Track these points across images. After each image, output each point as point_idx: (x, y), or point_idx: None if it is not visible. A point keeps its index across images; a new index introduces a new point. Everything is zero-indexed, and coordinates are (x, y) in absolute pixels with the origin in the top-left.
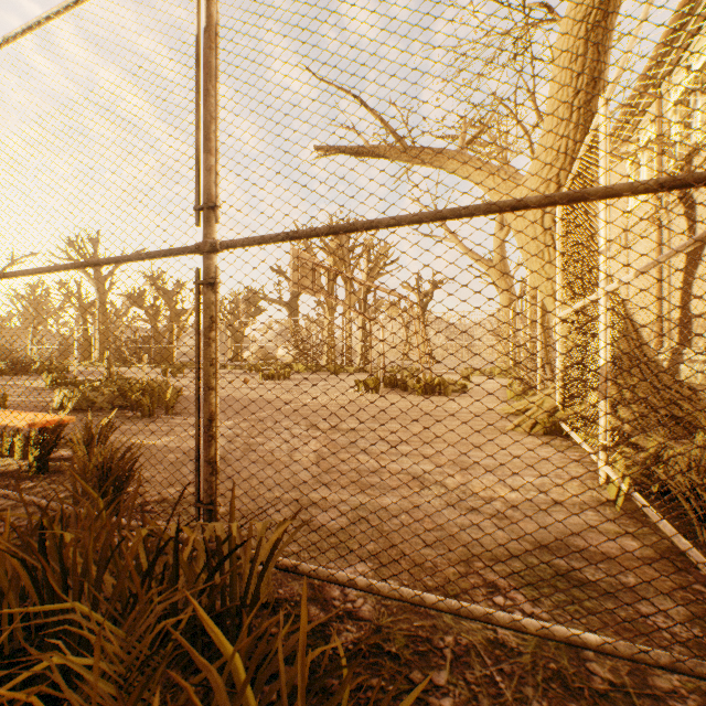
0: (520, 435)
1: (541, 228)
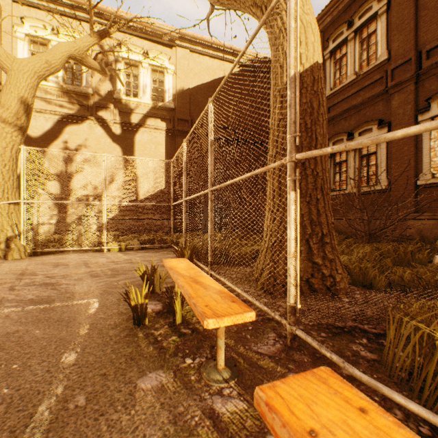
0: (36, 258)
1: (11, 153)
